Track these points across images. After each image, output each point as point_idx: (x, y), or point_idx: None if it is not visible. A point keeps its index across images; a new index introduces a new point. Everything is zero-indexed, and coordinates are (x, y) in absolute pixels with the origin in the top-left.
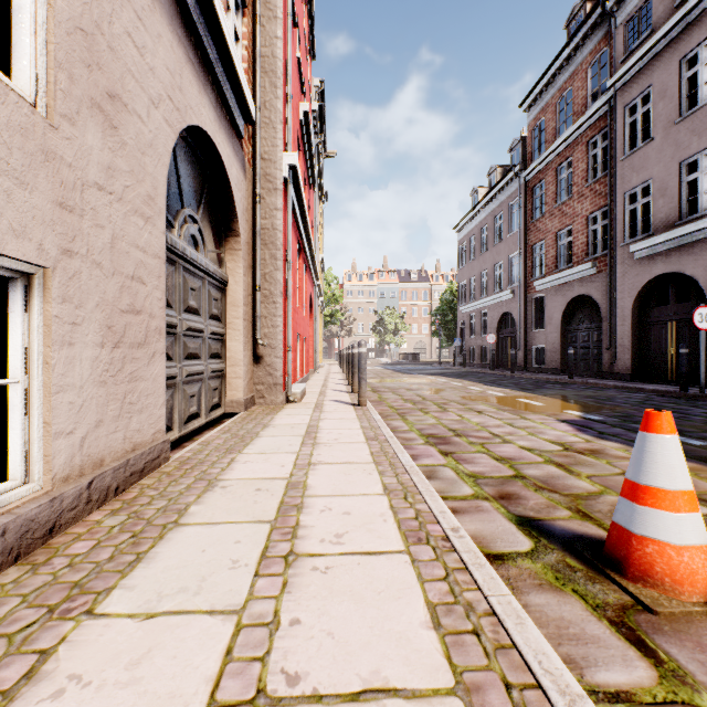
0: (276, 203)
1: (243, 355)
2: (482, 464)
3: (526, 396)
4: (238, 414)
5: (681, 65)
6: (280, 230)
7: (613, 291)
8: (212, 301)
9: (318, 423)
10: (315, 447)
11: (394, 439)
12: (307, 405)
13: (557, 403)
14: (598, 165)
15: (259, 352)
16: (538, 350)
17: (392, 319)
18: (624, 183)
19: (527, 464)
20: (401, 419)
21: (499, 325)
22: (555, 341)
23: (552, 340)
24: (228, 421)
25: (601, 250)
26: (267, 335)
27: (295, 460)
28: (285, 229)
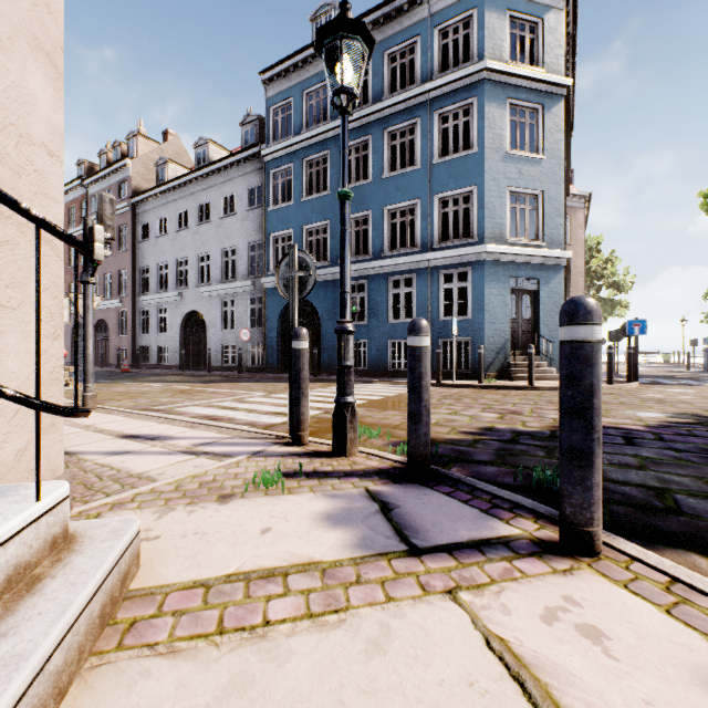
0: None
1: None
2: None
3: None
4: None
5: None
6: None
7: None
8: None
9: None
10: None
11: None
12: None
13: None
14: None
15: None
16: None
17: None
18: None
19: None
20: None
21: None
22: (69, 346)
23: (68, 346)
24: None
25: None
26: None
27: None
28: None
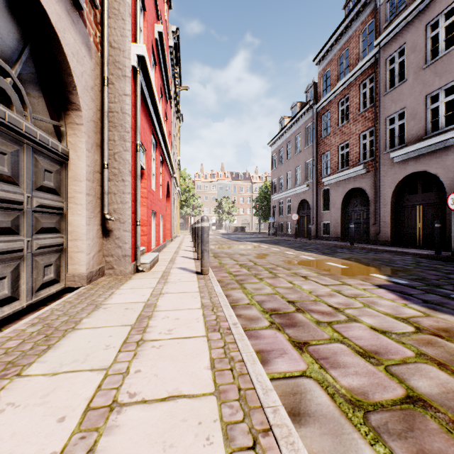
0: (125, 89)
1: (86, 229)
2: (351, 368)
3: (330, 259)
4: (77, 289)
5: (426, 29)
6: (128, 114)
7: (378, 184)
8: (43, 171)
9: (157, 301)
10: (137, 352)
11: (239, 328)
12: (154, 275)
13: (358, 266)
14: (367, 99)
15: (108, 227)
16: (325, 225)
17: (227, 204)
18: (386, 111)
19: (403, 364)
20: (240, 288)
21: (299, 208)
22: (337, 219)
23: (335, 218)
24: (58, 300)
25: (369, 157)
26: (117, 210)
27: (94, 393)
28: (136, 116)
